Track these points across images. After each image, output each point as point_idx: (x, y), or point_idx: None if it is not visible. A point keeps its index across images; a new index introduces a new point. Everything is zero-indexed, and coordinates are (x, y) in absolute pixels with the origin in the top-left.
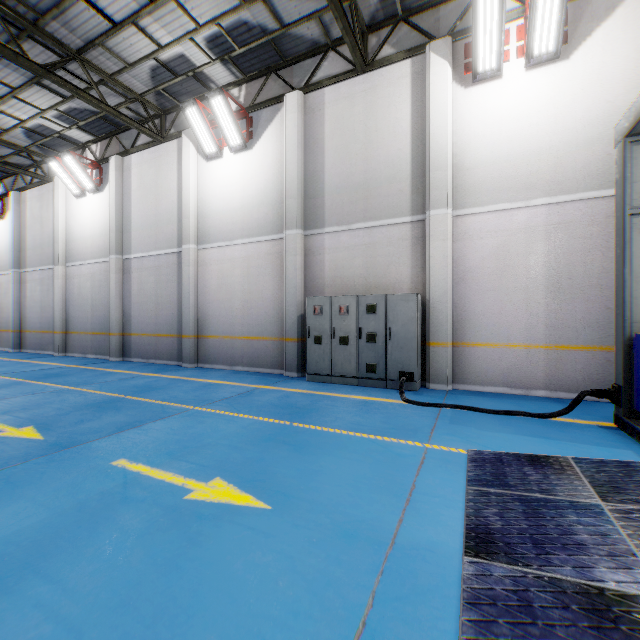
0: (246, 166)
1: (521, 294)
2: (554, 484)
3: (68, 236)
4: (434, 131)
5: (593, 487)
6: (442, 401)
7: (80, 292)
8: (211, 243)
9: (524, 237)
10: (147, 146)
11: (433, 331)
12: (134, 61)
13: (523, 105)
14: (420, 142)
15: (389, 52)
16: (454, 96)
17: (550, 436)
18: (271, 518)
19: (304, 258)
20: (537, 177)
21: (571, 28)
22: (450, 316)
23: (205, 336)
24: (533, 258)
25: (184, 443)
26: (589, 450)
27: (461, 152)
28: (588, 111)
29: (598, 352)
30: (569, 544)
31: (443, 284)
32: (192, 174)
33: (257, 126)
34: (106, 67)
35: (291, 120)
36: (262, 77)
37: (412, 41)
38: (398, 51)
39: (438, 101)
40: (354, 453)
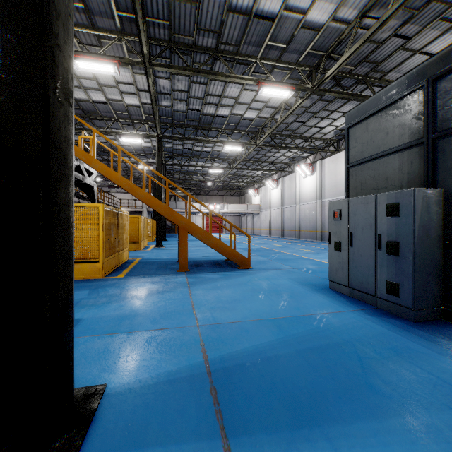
0: None
1: None
2: None
3: (300, 193)
4: None
5: None
6: None
7: (305, 215)
8: None
9: None
10: (331, 155)
11: None
12: (328, 132)
13: None
14: None
15: None
16: None
17: None
18: None
19: None
20: None
21: None
22: None
23: None
24: None
25: None
26: None
27: None
28: None
29: None
30: None
31: None
32: None
33: None
34: (318, 136)
35: None
36: None
37: None
38: None
39: None
40: None
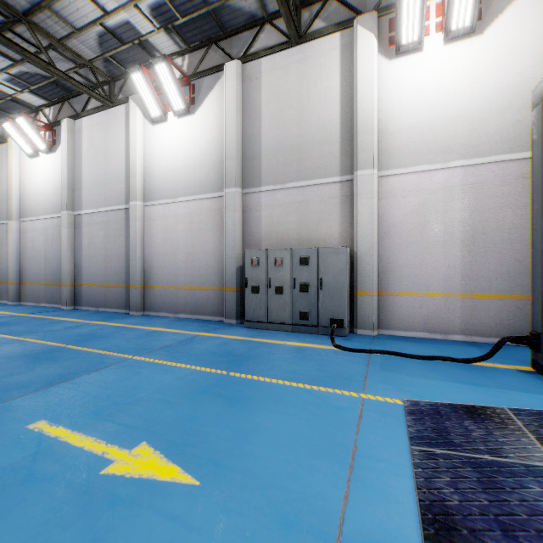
0: (189, 129)
1: (440, 247)
2: (500, 442)
3: (23, 193)
4: (361, 98)
5: (542, 446)
6: (370, 346)
7: (34, 245)
8: (156, 200)
9: (442, 196)
10: (97, 110)
11: (360, 281)
12: (81, 27)
13: (442, 76)
14: (348, 109)
15: (320, 26)
16: (379, 67)
17: (477, 382)
18: (198, 499)
19: (242, 214)
20: (454, 141)
21: (485, 6)
22: (376, 267)
23: (151, 286)
24: (451, 215)
25: (115, 399)
26: (518, 397)
27: (386, 118)
28: (500, 82)
29: (509, 300)
30: (542, 529)
31: (370, 238)
32: (139, 136)
33: (199, 93)
34: (54, 32)
35: (230, 87)
36: (204, 48)
37: (341, 16)
38: (328, 25)
39: (365, 71)
40: (291, 407)
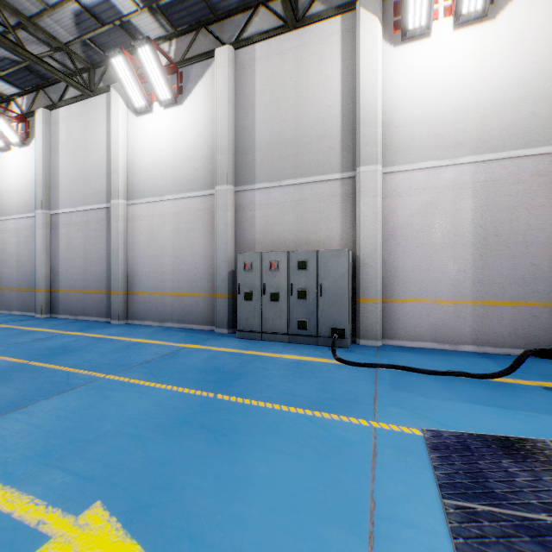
0: (176, 121)
1: (449, 250)
2: None
3: None
4: (364, 88)
5: None
6: (376, 359)
7: (6, 248)
8: (141, 198)
9: (452, 194)
10: (75, 100)
11: (363, 287)
12: (54, 4)
13: (451, 64)
14: (350, 99)
15: (319, 10)
16: (383, 54)
17: (502, 404)
18: None
19: (235, 214)
20: (464, 135)
21: None
22: (380, 272)
23: (135, 292)
24: (461, 215)
25: (72, 434)
26: None
27: (390, 110)
28: (514, 71)
29: (523, 307)
30: None
31: (373, 240)
32: (121, 128)
33: (187, 81)
34: (24, 9)
35: (221, 75)
36: (192, 32)
37: None
38: (328, 9)
39: (368, 58)
40: (289, 441)
